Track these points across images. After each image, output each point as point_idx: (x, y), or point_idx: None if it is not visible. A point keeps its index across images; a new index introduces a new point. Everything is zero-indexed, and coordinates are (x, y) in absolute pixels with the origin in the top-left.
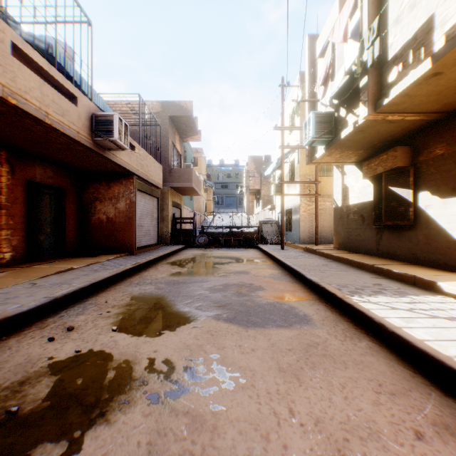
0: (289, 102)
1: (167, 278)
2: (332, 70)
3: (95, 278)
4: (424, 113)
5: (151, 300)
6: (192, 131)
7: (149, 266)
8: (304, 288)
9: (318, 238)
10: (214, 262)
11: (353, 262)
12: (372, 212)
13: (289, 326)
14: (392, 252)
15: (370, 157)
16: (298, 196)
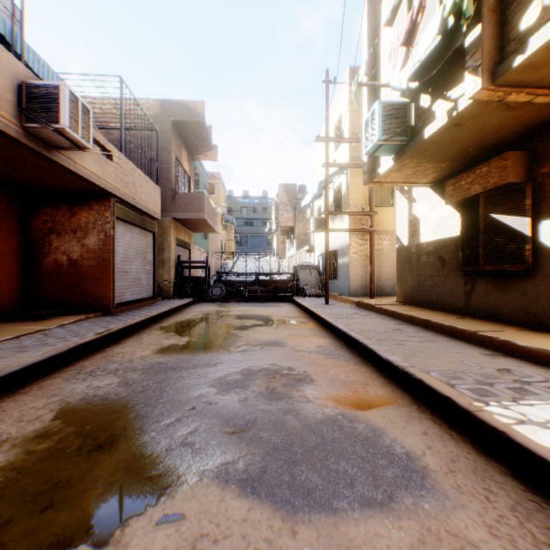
0: (334, 110)
1: (148, 360)
2: (422, 15)
3: (5, 366)
4: None
5: (97, 418)
6: (205, 145)
7: (130, 333)
8: (379, 375)
9: (374, 288)
10: (232, 325)
11: (437, 326)
12: (458, 253)
13: (389, 502)
14: (493, 310)
15: (455, 174)
16: (346, 232)
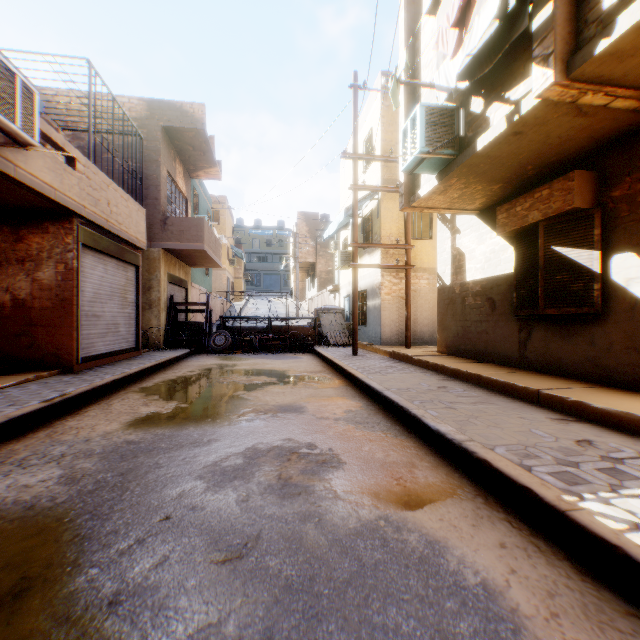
0: (363, 123)
1: (114, 437)
2: None
3: None
4: None
5: (7, 544)
6: (206, 159)
7: (97, 398)
8: (427, 451)
9: (410, 336)
10: (237, 384)
11: (490, 382)
12: (511, 293)
13: None
14: (554, 362)
15: (508, 199)
16: (378, 269)
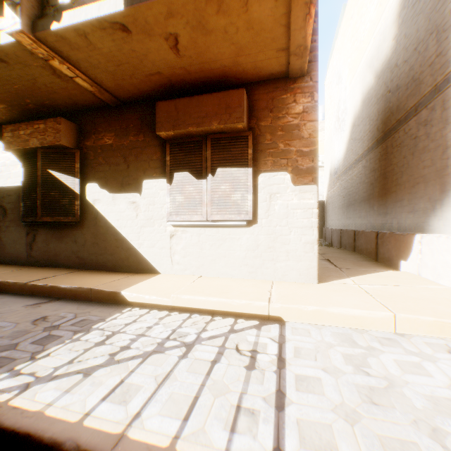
0: None
1: None
2: None
3: None
4: (99, 86)
5: None
6: None
7: None
8: None
9: None
10: None
11: None
12: (22, 203)
13: None
14: (54, 257)
15: (19, 123)
16: None
